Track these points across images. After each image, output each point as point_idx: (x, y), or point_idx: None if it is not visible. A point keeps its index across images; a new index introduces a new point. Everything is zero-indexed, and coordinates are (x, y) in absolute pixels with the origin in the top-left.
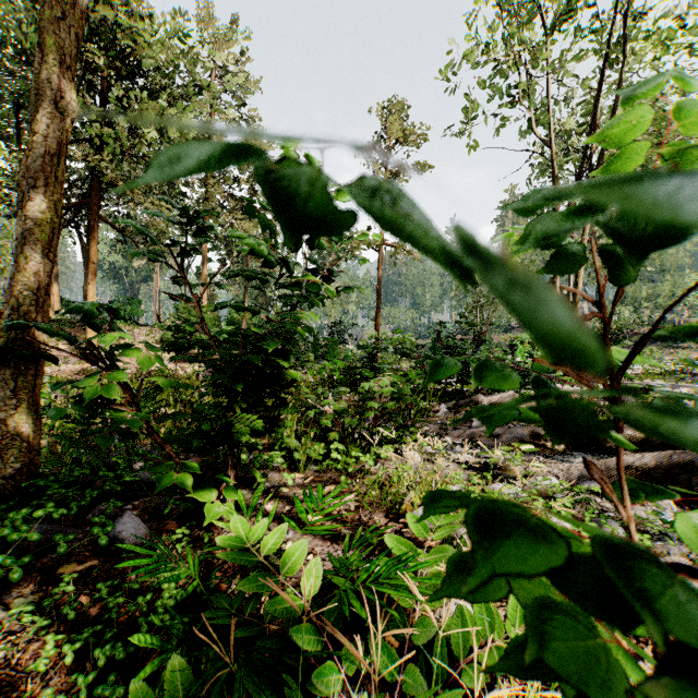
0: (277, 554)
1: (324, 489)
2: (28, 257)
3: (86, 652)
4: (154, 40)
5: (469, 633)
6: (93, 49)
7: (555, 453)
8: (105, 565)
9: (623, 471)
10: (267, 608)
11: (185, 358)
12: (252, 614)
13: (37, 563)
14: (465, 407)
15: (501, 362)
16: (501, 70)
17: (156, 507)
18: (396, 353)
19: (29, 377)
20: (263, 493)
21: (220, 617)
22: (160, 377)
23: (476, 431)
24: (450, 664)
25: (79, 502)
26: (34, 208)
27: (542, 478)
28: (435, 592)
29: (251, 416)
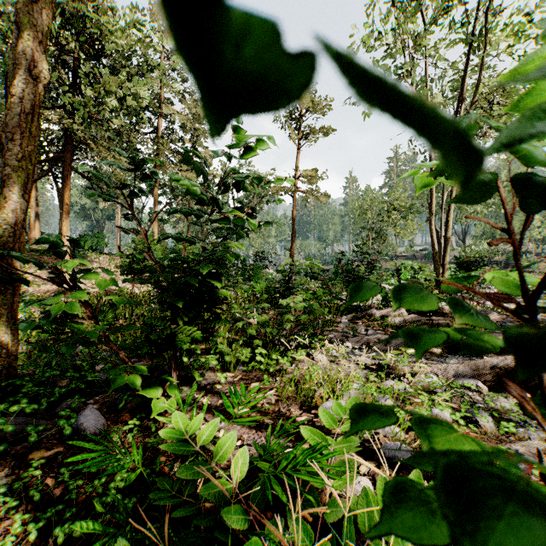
0: (211, 441)
1: (250, 385)
2: (7, 197)
3: (49, 528)
4: (115, 28)
5: (373, 512)
6: (66, 35)
7: (434, 355)
8: (69, 451)
9: (542, 390)
10: (202, 492)
11: (137, 280)
12: (190, 493)
13: (12, 450)
14: (361, 318)
15: (414, 284)
16: (389, 54)
17: (113, 402)
18: (306, 276)
19: (8, 296)
20: (201, 389)
21: (163, 498)
22: (115, 296)
23: (371, 338)
24: (356, 536)
25: (49, 397)
26: (12, 157)
27: (425, 376)
28: (370, 530)
29: (190, 327)
